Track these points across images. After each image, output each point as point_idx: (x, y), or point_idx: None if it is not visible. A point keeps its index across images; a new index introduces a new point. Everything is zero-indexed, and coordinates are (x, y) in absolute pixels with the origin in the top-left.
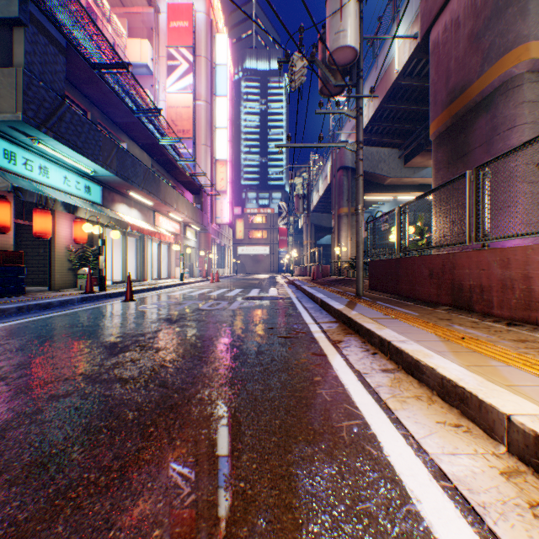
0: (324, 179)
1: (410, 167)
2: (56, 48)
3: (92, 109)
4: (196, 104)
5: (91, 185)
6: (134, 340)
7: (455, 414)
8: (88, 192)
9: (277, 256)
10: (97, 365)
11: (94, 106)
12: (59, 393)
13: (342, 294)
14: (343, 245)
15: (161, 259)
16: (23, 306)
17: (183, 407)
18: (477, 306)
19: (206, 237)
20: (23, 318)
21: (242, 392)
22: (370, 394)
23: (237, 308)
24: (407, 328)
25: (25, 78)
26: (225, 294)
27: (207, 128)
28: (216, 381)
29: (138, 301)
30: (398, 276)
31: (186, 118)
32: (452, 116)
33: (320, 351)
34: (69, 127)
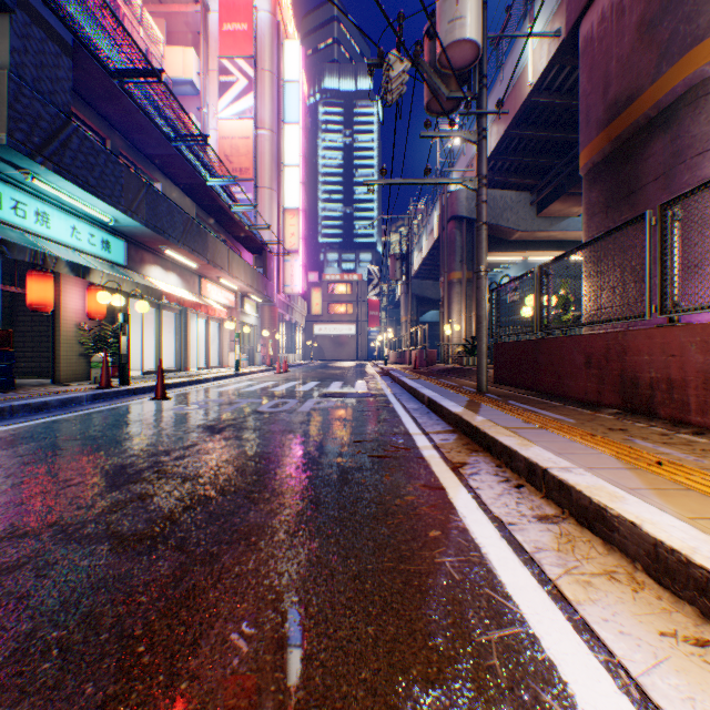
0: (429, 235)
1: (546, 216)
2: (58, 46)
3: (112, 136)
4: (258, 134)
5: (111, 239)
6: (152, 462)
7: (688, 615)
8: (107, 249)
9: (366, 337)
10: (83, 506)
11: (116, 131)
12: (2, 564)
13: (457, 389)
14: (455, 322)
15: (209, 341)
16: (3, 408)
17: (206, 594)
18: (662, 409)
19: (271, 311)
20: (1, 426)
21: (310, 563)
22: (526, 567)
23: (311, 410)
24: (566, 445)
25: (11, 85)
26: (295, 389)
27: (273, 166)
28: (269, 540)
29: (173, 400)
30: (538, 365)
31: (244, 152)
32: (613, 140)
33: (434, 481)
34: (77, 157)
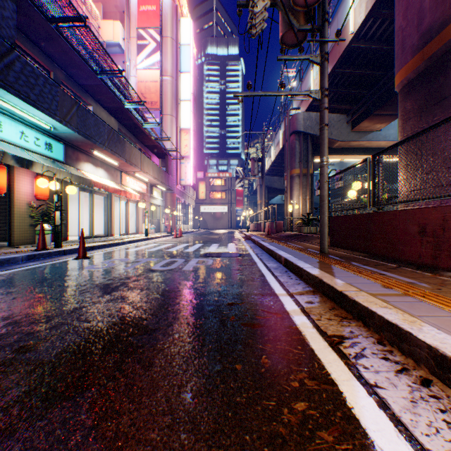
0: (276, 145)
1: (357, 131)
2: None
3: (55, 69)
4: (163, 79)
5: (52, 142)
6: (24, 333)
7: None
8: (49, 149)
9: (234, 214)
10: None
11: (57, 66)
12: None
13: (305, 251)
14: (295, 203)
15: (128, 216)
16: None
17: None
18: None
19: (172, 196)
20: None
21: None
22: None
23: (193, 269)
24: None
25: None
26: (184, 250)
27: (173, 100)
28: None
29: (90, 259)
30: (370, 233)
31: (154, 91)
32: (427, 59)
33: (319, 370)
34: (19, 77)
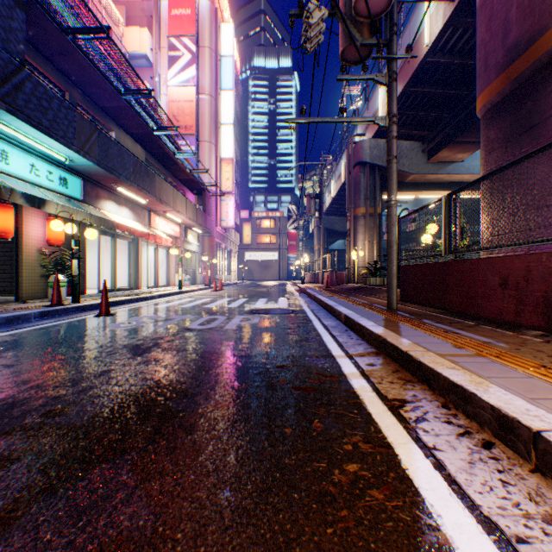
0: (337, 179)
1: (435, 162)
2: None
3: (70, 89)
4: (200, 98)
5: (68, 177)
6: (49, 397)
7: None
8: (64, 185)
9: (286, 262)
10: None
11: (74, 85)
12: None
13: (369, 307)
14: (359, 249)
15: (158, 265)
16: None
17: None
18: None
19: (210, 241)
20: None
21: None
22: None
23: (237, 327)
24: (529, 385)
25: None
26: (225, 305)
27: (211, 124)
28: None
29: (115, 316)
30: (446, 285)
31: (188, 113)
32: (513, 80)
33: (376, 433)
34: (30, 100)
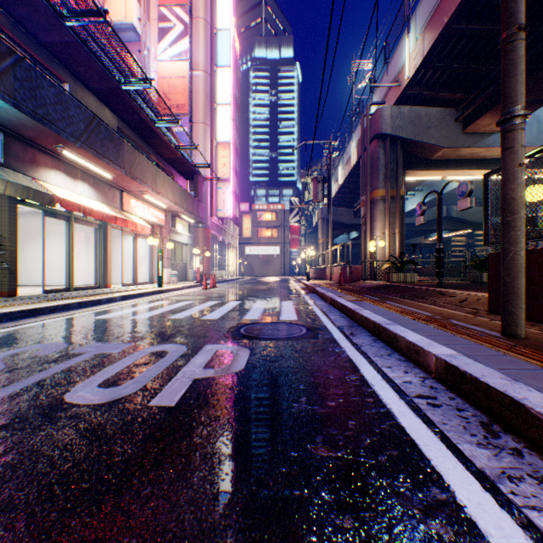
0: (346, 163)
1: (471, 133)
2: None
3: None
4: (193, 75)
5: None
6: None
7: None
8: None
9: (288, 257)
10: None
11: None
12: None
13: (462, 331)
14: (378, 239)
15: (137, 258)
16: None
17: None
18: None
19: (205, 232)
20: None
21: None
22: None
23: (182, 400)
24: None
25: None
26: (202, 315)
27: (206, 103)
28: None
29: None
30: None
31: (181, 90)
32: None
33: None
34: None
